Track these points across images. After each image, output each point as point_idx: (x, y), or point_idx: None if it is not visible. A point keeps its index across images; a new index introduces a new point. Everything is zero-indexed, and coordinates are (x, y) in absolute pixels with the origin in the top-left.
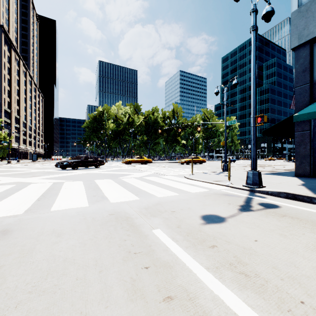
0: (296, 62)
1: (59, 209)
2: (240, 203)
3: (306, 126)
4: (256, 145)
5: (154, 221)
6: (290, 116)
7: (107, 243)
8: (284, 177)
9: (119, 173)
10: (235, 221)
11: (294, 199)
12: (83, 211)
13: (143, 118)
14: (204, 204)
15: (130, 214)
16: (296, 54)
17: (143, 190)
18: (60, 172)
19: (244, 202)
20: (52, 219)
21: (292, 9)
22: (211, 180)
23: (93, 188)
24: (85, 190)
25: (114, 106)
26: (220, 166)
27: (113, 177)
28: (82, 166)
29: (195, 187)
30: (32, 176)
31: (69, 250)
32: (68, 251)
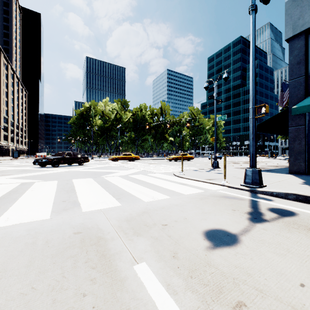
0: (290, 54)
1: (3, 224)
2: (246, 209)
3: (301, 120)
4: (256, 139)
5: (137, 246)
6: (282, 111)
7: (49, 305)
8: (279, 174)
9: (103, 170)
10: (252, 241)
11: (305, 202)
12: (37, 228)
13: (131, 115)
14: (203, 212)
15: (105, 231)
16: (291, 45)
17: (128, 192)
18: (38, 170)
19: (251, 208)
20: None
21: None
22: (204, 179)
23: (66, 190)
24: (56, 193)
25: (101, 102)
26: (208, 162)
27: (95, 175)
28: (64, 163)
29: (187, 187)
30: (1, 175)
31: None
32: None
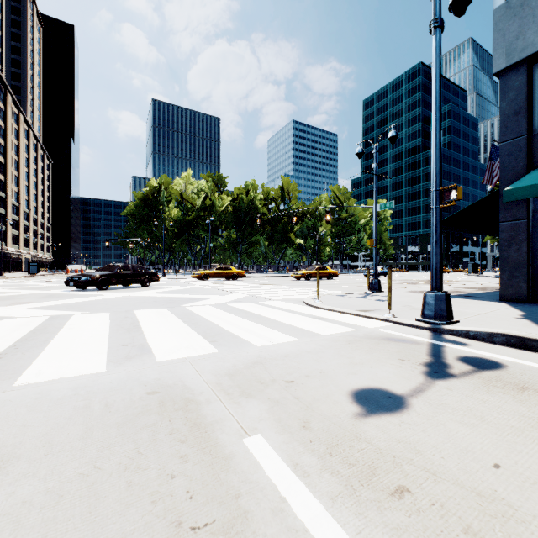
0: (501, 98)
1: (34, 380)
2: (422, 359)
3: (521, 211)
4: (441, 243)
5: (248, 412)
6: (489, 195)
7: (124, 489)
8: (483, 302)
9: (184, 295)
10: (428, 405)
11: (521, 348)
12: (88, 385)
13: (230, 200)
14: (352, 362)
15: (195, 390)
16: (503, 83)
17: (228, 331)
18: (74, 295)
19: (430, 356)
20: (5, 410)
21: (495, 3)
22: (355, 310)
23: (126, 328)
24: (110, 332)
25: (179, 179)
26: (363, 282)
27: (172, 303)
28: (117, 283)
29: (327, 323)
30: (13, 303)
31: (7, 524)
32: (2, 527)
